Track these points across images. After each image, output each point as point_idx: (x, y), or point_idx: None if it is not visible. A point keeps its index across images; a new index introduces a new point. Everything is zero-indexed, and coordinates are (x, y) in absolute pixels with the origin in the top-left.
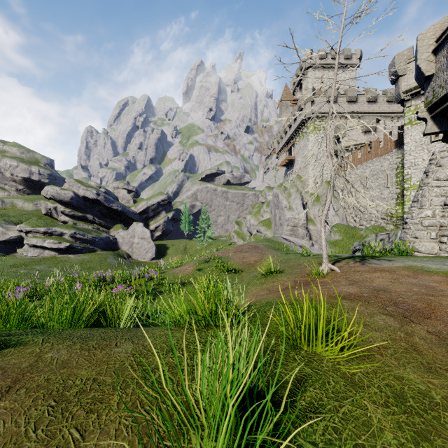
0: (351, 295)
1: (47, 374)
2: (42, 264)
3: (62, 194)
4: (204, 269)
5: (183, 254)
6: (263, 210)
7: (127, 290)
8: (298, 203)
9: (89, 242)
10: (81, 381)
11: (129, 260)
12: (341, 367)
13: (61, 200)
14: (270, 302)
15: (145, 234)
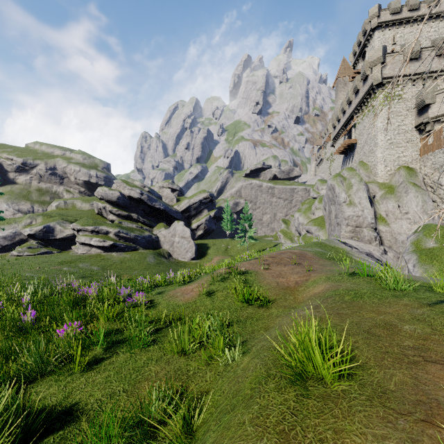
0: None
1: None
2: (86, 262)
3: (110, 194)
4: (214, 294)
5: (224, 255)
6: (315, 206)
7: (73, 333)
8: (362, 196)
9: (131, 241)
10: None
11: (170, 259)
12: None
13: (109, 200)
14: None
15: (186, 233)
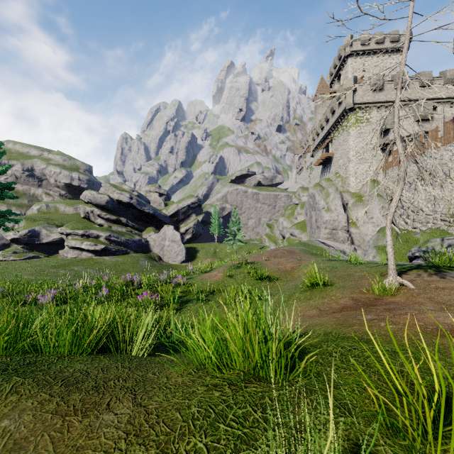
0: None
1: None
2: (79, 265)
3: (98, 198)
4: (234, 276)
5: (213, 257)
6: (297, 212)
7: (152, 297)
8: (338, 203)
9: (122, 244)
10: None
11: (160, 262)
12: None
13: (97, 204)
14: (331, 334)
15: (176, 236)
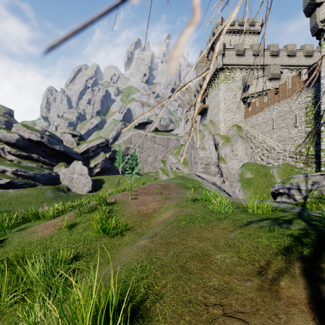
0: None
1: None
2: None
3: (8, 136)
4: (76, 226)
5: (116, 187)
6: (182, 151)
7: None
8: (210, 143)
9: (30, 178)
10: None
11: (69, 193)
12: None
13: (7, 142)
14: None
15: (84, 170)
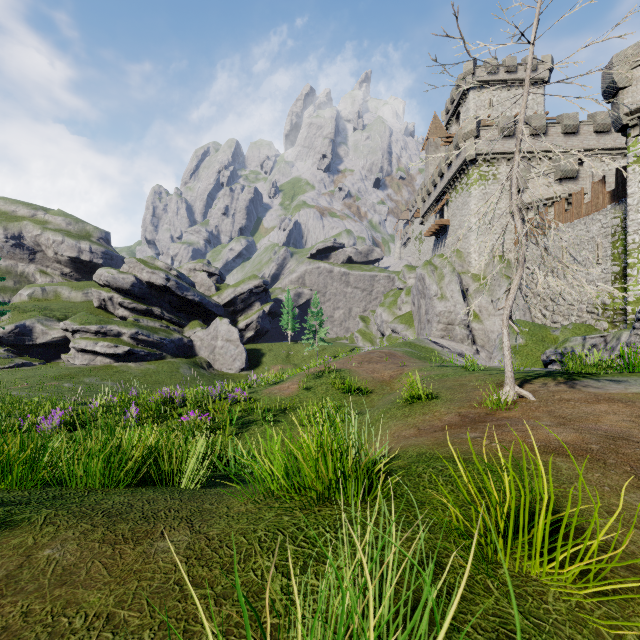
0: (568, 446)
1: (29, 598)
2: (93, 376)
3: (120, 279)
4: (314, 388)
5: (285, 363)
6: (401, 300)
7: (202, 418)
8: (455, 289)
9: (155, 346)
10: (85, 619)
11: (210, 370)
12: (589, 615)
13: (118, 287)
14: (424, 455)
15: (232, 334)
